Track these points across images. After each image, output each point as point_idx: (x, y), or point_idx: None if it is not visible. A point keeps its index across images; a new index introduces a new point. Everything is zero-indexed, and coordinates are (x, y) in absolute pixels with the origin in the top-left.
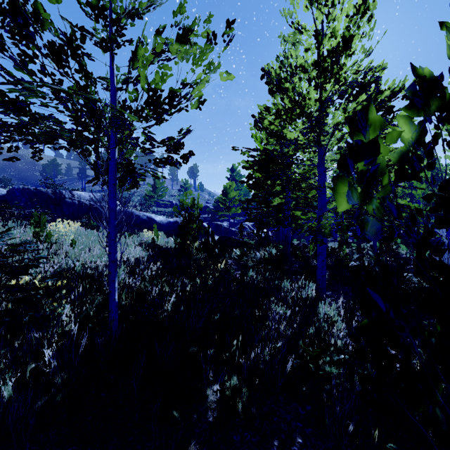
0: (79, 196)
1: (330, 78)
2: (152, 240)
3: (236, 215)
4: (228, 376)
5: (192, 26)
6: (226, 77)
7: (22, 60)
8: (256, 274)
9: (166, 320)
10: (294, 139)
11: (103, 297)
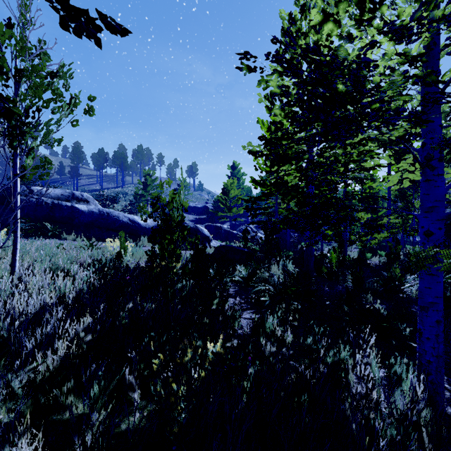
0: (40, 193)
1: None
2: (117, 255)
3: (237, 216)
4: None
5: None
6: None
7: None
8: (281, 329)
9: None
10: (423, 4)
11: None
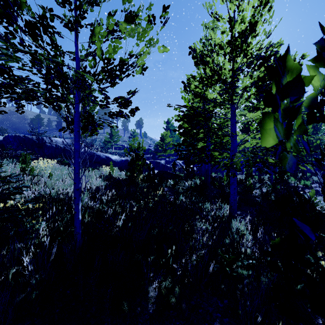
0: (56, 141)
1: (240, 53)
2: (109, 173)
3: (170, 155)
4: (164, 278)
5: (137, 12)
6: (162, 50)
7: (6, 35)
8: (185, 198)
9: (117, 234)
10: (213, 98)
11: (71, 216)
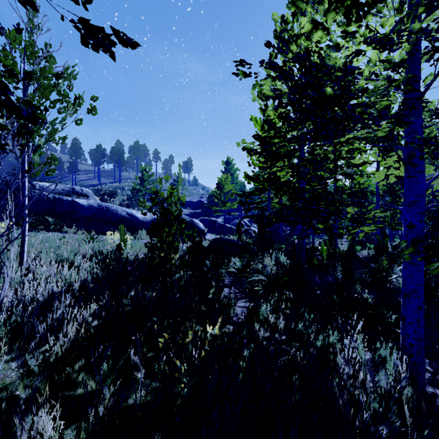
0: (42, 188)
1: None
2: (118, 248)
3: (231, 210)
4: None
5: None
6: None
7: None
8: (274, 316)
9: None
10: (402, 19)
11: None
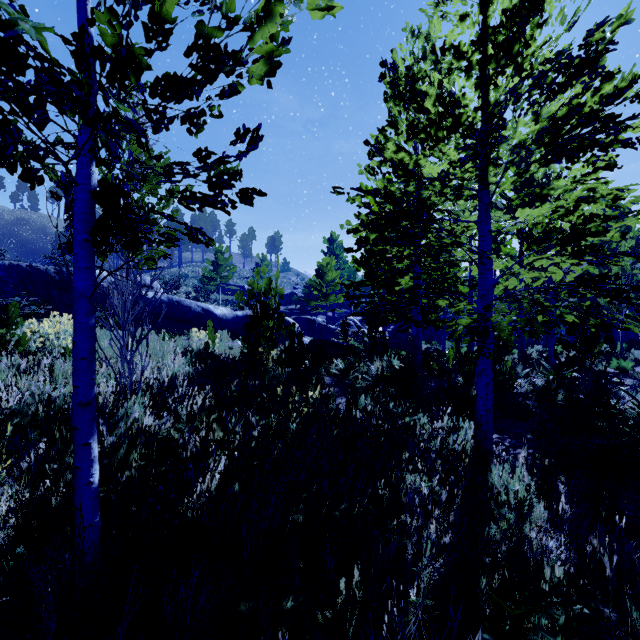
0: (99, 277)
1: (506, 64)
2: (206, 346)
3: (336, 306)
4: None
5: None
6: (322, 7)
7: None
8: (371, 404)
9: (202, 517)
10: (443, 171)
11: None
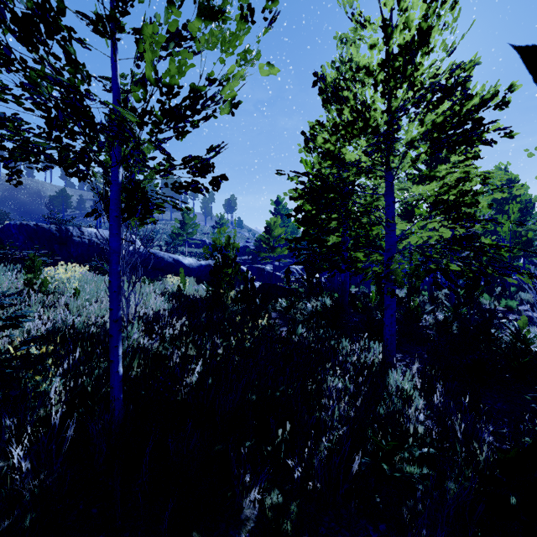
0: (90, 234)
1: (402, 82)
2: (178, 288)
3: (282, 257)
4: (270, 489)
5: (222, 5)
6: (267, 71)
7: None
8: (306, 331)
9: (188, 398)
10: (356, 160)
11: (108, 365)
